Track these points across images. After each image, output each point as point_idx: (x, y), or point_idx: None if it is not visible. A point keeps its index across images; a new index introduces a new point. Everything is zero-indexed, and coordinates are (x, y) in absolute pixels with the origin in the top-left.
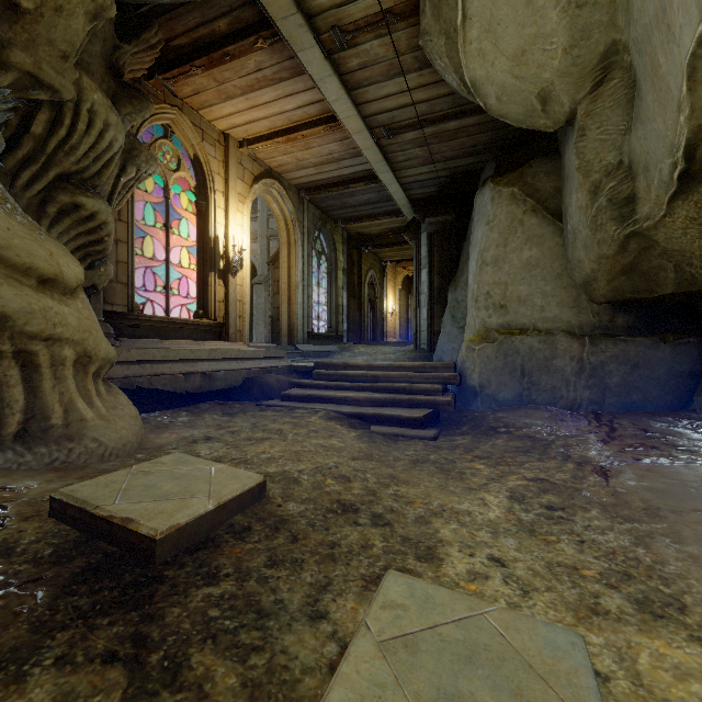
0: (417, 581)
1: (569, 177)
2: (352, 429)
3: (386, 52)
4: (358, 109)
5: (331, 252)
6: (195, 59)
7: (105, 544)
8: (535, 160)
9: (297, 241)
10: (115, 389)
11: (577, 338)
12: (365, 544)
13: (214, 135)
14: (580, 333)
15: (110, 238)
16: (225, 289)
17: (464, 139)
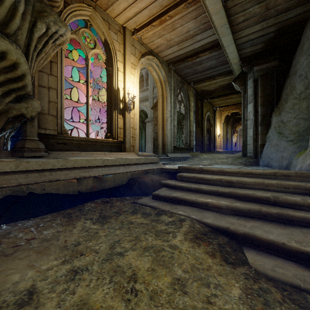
0: None
1: None
2: (228, 266)
3: None
4: None
5: (187, 101)
6: None
7: None
8: None
9: (167, 94)
10: None
11: None
12: None
13: (116, 27)
14: None
15: (26, 78)
16: (123, 120)
17: None
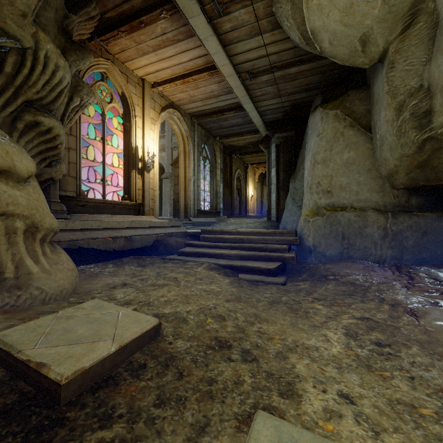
0: (283, 424)
1: (378, 100)
2: (226, 277)
3: (249, 18)
4: (230, 59)
5: (212, 158)
6: (121, 26)
7: (24, 383)
8: (352, 91)
9: (190, 150)
10: (59, 250)
11: (382, 213)
12: (237, 380)
13: (135, 79)
14: (385, 210)
15: (62, 146)
16: (142, 181)
17: (301, 80)
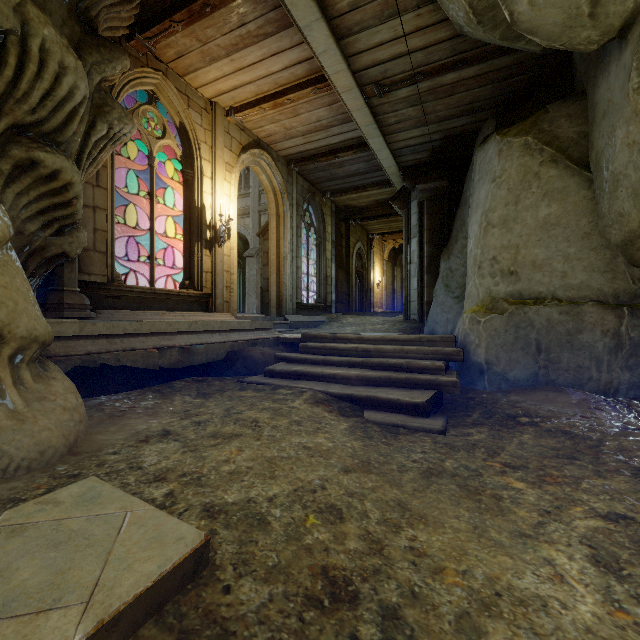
0: None
1: (610, 110)
2: (343, 417)
3: None
4: (347, 62)
5: (320, 224)
6: (175, 13)
7: None
8: (553, 104)
9: (286, 213)
10: (52, 373)
11: (612, 308)
12: None
13: (200, 103)
14: (615, 303)
15: (78, 201)
16: (212, 259)
17: (462, 95)
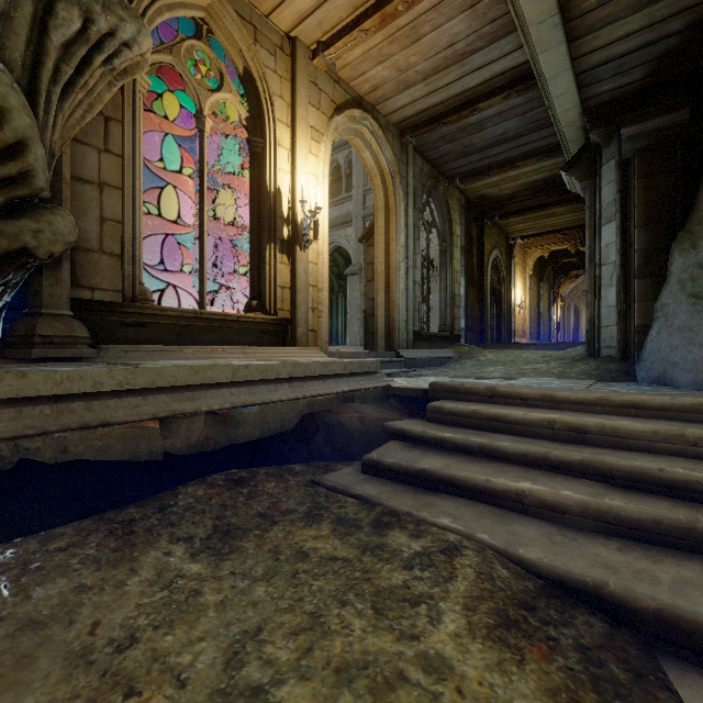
0: None
1: None
2: None
3: None
4: None
5: (444, 224)
6: None
7: None
8: None
9: (399, 204)
10: None
11: None
12: None
13: (273, 38)
14: None
15: (30, 151)
16: (291, 268)
17: None
